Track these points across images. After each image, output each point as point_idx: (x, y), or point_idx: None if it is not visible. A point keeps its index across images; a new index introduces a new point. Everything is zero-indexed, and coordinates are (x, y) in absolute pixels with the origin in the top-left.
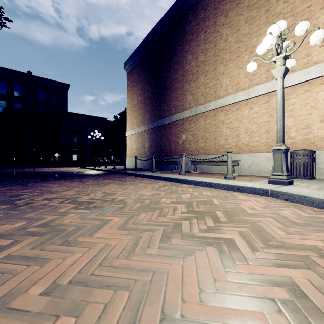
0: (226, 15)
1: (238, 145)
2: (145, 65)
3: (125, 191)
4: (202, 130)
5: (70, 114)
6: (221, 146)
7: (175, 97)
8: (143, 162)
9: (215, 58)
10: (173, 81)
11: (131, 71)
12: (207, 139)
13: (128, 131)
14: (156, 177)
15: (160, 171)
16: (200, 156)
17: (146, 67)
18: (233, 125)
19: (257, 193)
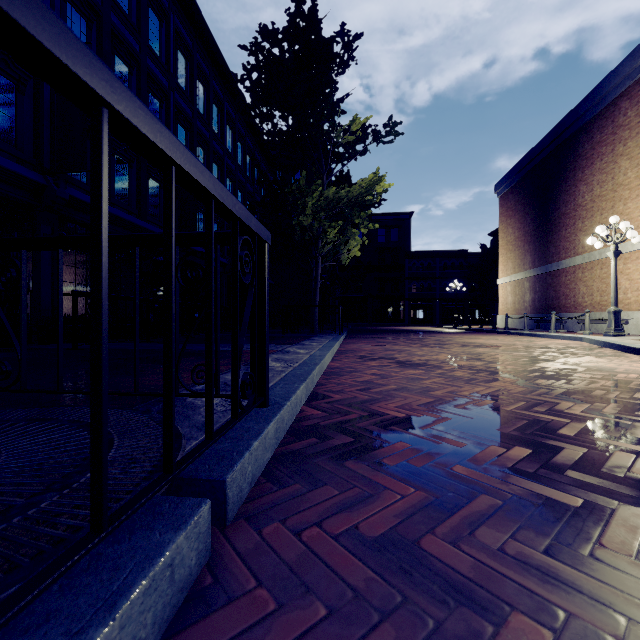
0: (624, 144)
1: (637, 301)
2: (524, 190)
3: (488, 337)
4: (598, 281)
5: (414, 253)
6: (620, 301)
7: (564, 237)
8: (522, 321)
9: (612, 195)
10: (562, 216)
11: (506, 195)
12: (604, 292)
13: (501, 278)
14: (520, 333)
15: (535, 331)
16: (594, 313)
17: (526, 193)
18: (632, 277)
19: (577, 340)
